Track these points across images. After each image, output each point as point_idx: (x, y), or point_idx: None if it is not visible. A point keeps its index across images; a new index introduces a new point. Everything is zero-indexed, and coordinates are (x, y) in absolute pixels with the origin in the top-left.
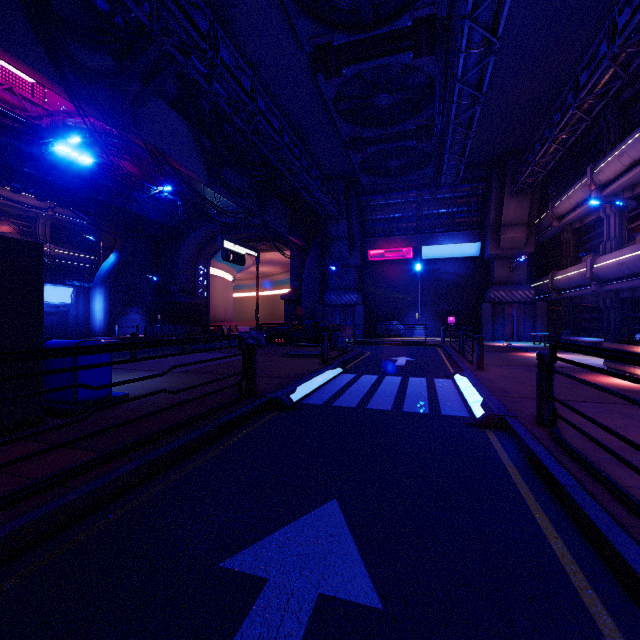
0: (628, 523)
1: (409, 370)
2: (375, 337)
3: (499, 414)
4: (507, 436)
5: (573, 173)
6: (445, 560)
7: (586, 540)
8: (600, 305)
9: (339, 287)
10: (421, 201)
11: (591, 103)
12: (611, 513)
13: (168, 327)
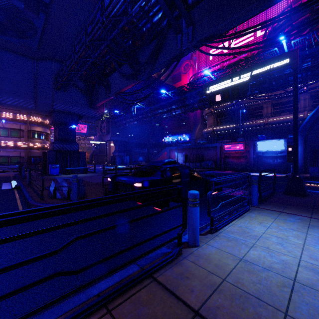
0: None
1: None
2: None
3: None
4: None
5: None
6: None
7: None
8: None
9: None
10: None
11: None
12: None
13: None
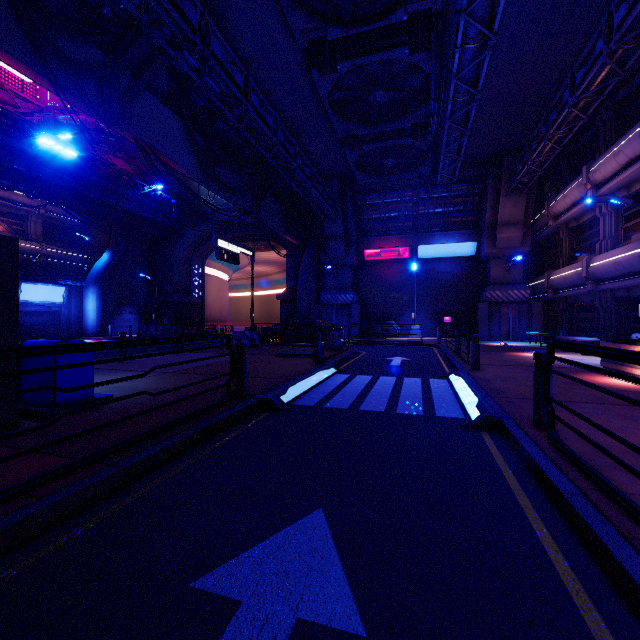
0: (633, 535)
1: (404, 370)
2: (371, 337)
3: (495, 416)
4: (503, 439)
5: (569, 172)
6: (437, 578)
7: (588, 553)
8: (596, 304)
9: (335, 287)
10: (417, 200)
11: (587, 101)
12: (615, 524)
13: (162, 327)
